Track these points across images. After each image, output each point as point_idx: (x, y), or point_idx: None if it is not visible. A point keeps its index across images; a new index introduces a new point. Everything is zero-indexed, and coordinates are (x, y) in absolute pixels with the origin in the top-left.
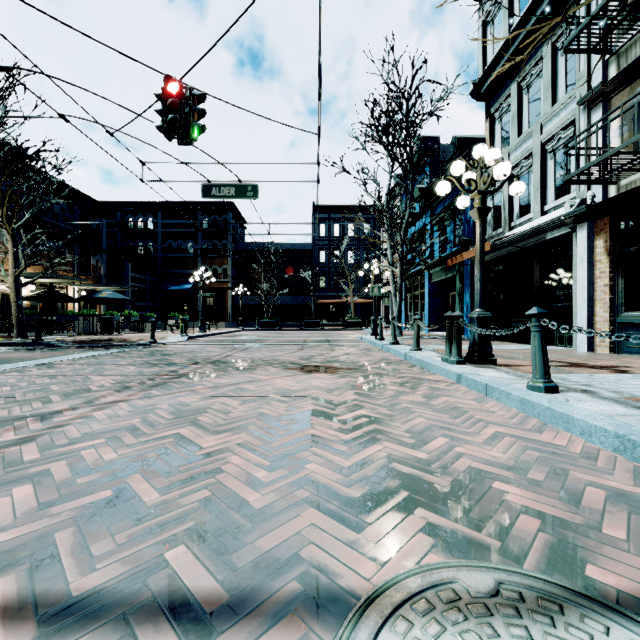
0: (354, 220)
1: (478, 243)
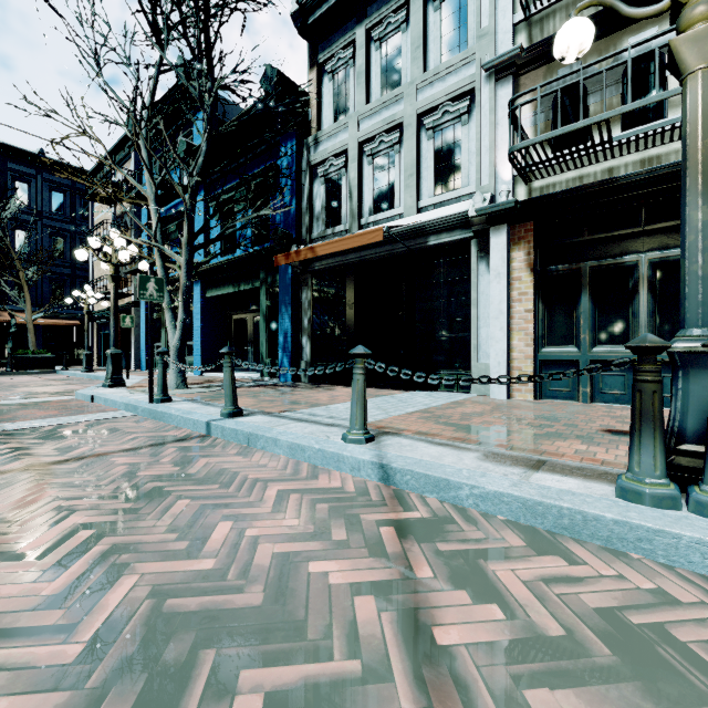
0: (29, 178)
1: None
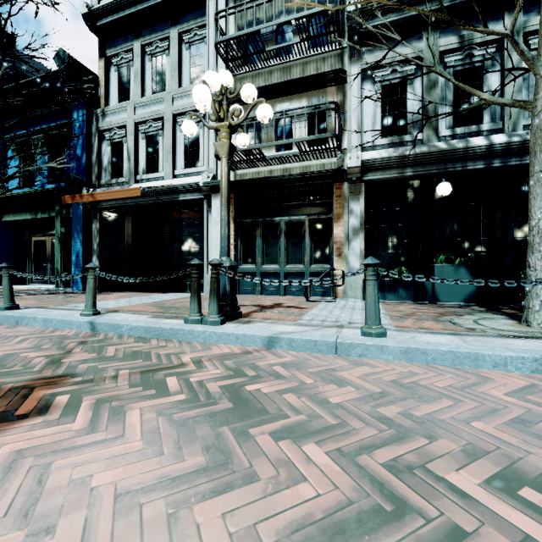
0: None
1: (226, 182)
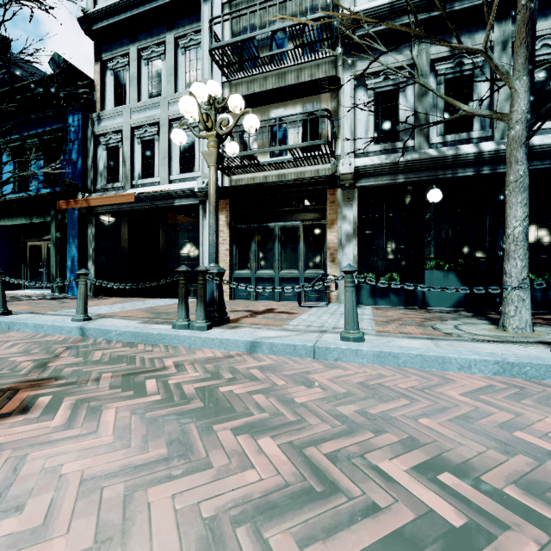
0: None
1: (214, 190)
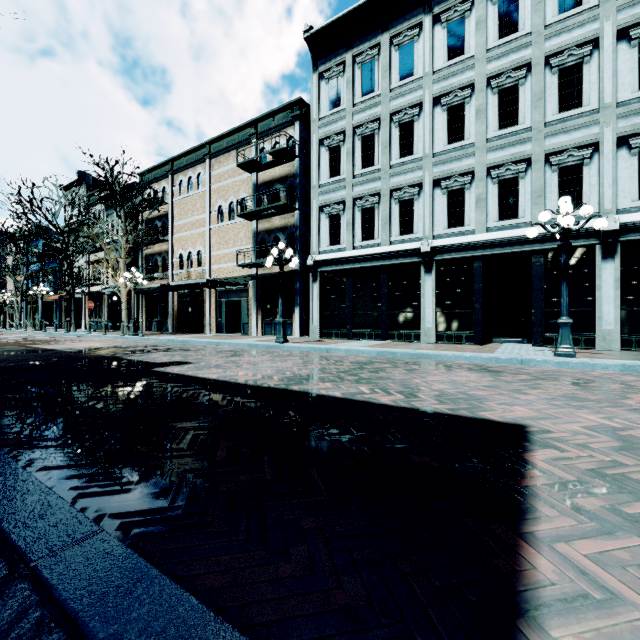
0: None
1: (41, 305)
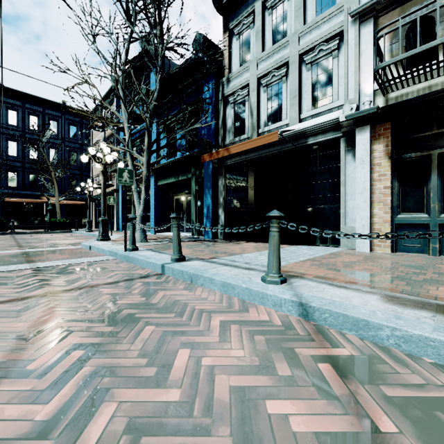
0: (58, 118)
1: None
